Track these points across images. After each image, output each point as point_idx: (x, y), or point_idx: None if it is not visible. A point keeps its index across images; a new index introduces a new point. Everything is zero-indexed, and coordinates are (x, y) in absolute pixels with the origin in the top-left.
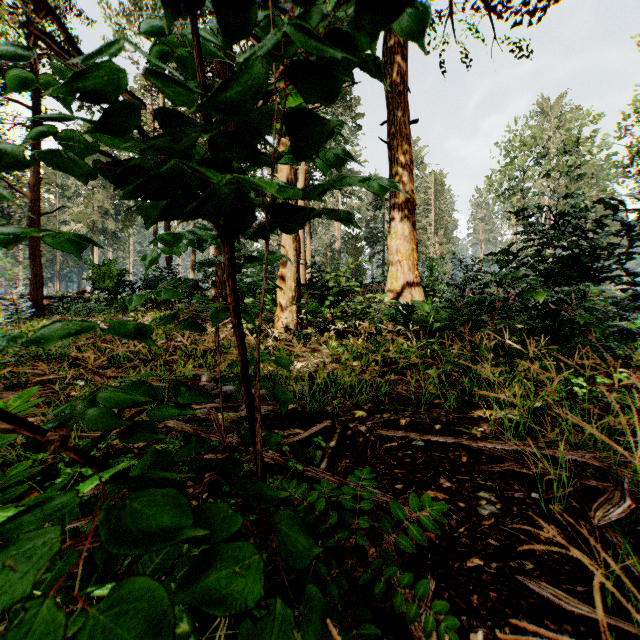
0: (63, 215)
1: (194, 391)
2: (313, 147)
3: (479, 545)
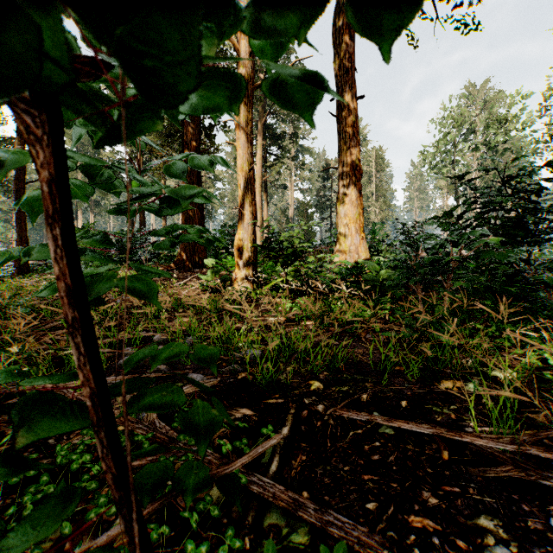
0: None
1: (70, 405)
2: None
3: None
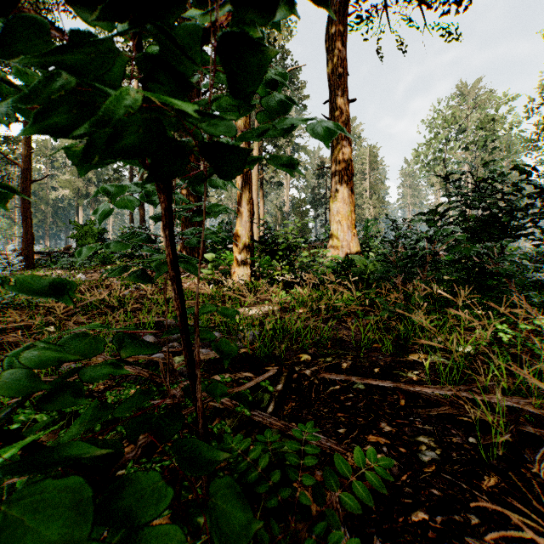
0: (52, 182)
1: (140, 342)
2: (253, 87)
3: (422, 495)
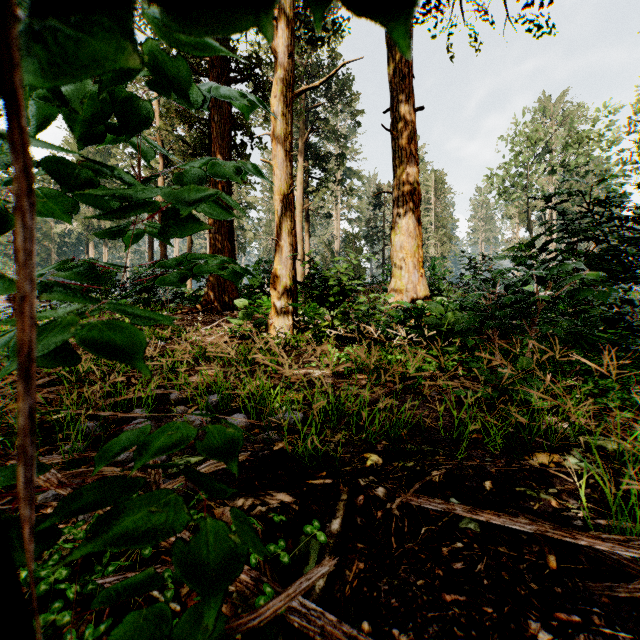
0: None
1: None
2: None
3: None
